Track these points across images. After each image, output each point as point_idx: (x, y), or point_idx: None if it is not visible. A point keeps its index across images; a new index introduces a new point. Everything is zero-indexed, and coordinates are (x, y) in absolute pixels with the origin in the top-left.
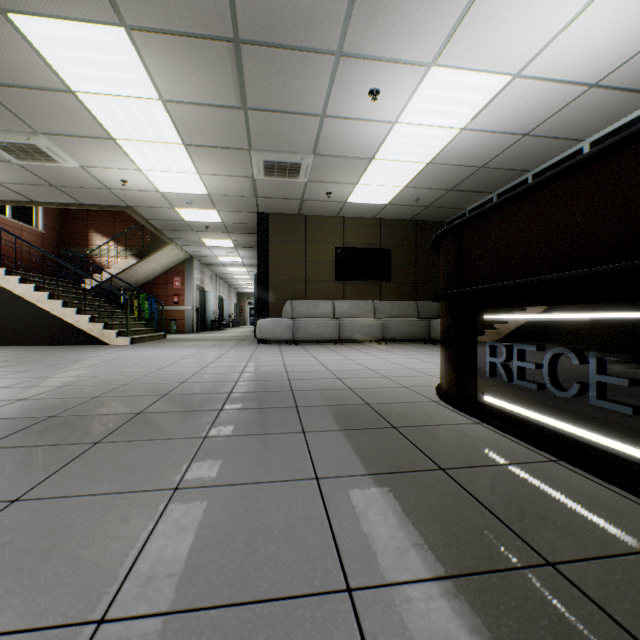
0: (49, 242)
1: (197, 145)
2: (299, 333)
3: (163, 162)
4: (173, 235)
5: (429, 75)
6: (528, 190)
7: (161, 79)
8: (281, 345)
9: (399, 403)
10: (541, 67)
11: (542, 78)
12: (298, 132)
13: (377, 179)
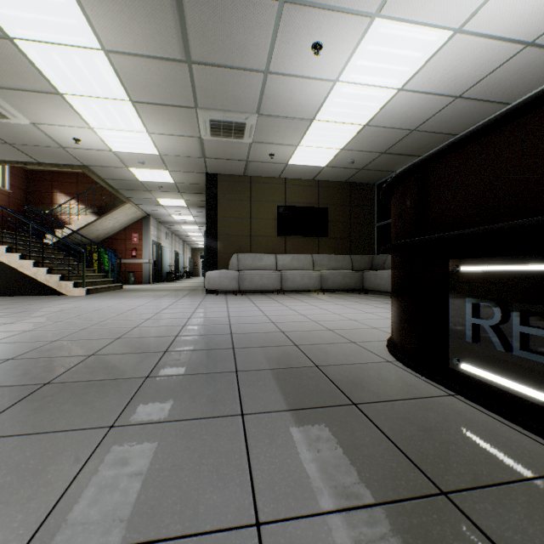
0: (15, 201)
1: (144, 102)
2: (244, 284)
3: (112, 120)
4: (129, 194)
5: (372, 28)
6: (542, 97)
7: (101, 25)
8: (228, 295)
9: (351, 365)
10: (483, 21)
11: (482, 34)
12: (242, 90)
13: (317, 141)
